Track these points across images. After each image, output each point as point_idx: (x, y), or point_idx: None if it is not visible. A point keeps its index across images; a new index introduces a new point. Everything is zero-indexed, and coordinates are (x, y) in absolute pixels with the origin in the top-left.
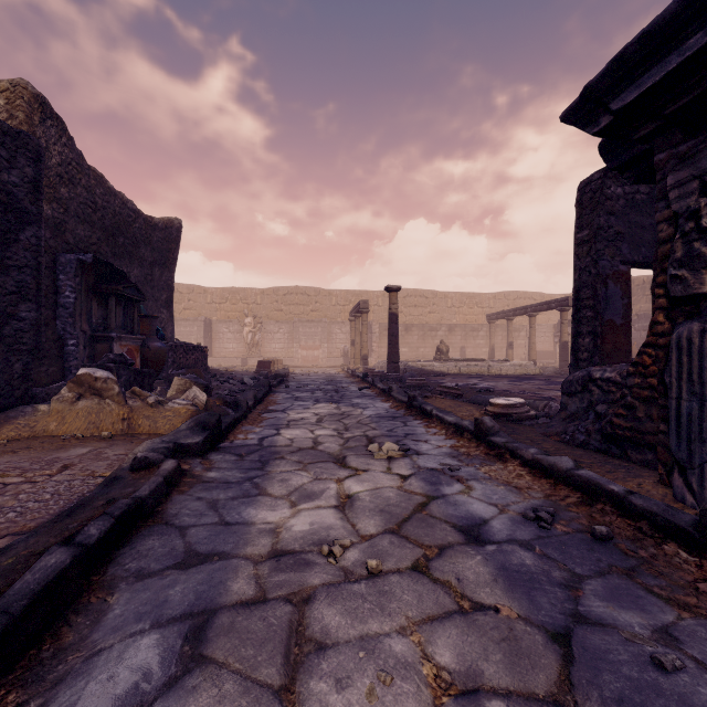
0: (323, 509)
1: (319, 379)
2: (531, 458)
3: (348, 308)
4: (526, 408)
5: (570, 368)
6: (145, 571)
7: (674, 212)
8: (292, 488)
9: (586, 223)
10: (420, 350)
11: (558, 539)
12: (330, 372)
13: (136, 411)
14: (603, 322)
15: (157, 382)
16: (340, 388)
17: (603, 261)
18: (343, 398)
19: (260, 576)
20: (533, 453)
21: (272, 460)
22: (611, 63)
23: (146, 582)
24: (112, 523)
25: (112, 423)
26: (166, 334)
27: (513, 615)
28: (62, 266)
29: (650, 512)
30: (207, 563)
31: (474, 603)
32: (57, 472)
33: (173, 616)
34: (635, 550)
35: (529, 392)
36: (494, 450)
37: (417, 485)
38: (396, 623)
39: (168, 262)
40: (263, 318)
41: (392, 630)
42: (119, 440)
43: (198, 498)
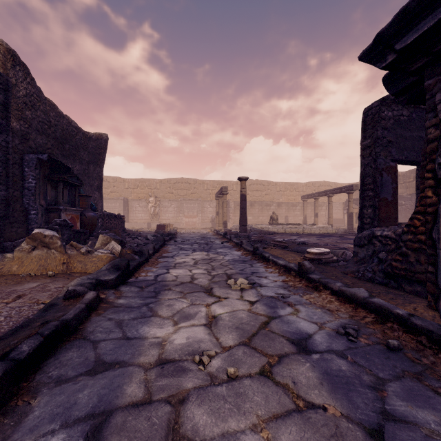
0: (196, 327)
1: (196, 236)
2: (338, 290)
3: (214, 192)
4: (331, 255)
5: (358, 229)
6: (63, 378)
7: (440, 119)
8: (175, 311)
9: (368, 135)
10: (259, 218)
11: (363, 349)
12: (203, 232)
13: (72, 257)
14: (380, 199)
15: (91, 238)
16: (209, 242)
17: (380, 159)
18: (211, 248)
19: (148, 380)
20: (339, 286)
21: (162, 290)
22: (397, 15)
23: (63, 387)
24: (40, 341)
25: (55, 266)
26: (97, 207)
27: (337, 414)
28: (27, 162)
29: (427, 329)
30: (110, 370)
31: (307, 402)
32: (12, 300)
33: (79, 417)
34: (419, 358)
35: (330, 244)
36: (311, 283)
37: (261, 308)
38: (249, 421)
39: (99, 161)
40: (161, 198)
41: (246, 427)
42: (60, 277)
43: (109, 319)
